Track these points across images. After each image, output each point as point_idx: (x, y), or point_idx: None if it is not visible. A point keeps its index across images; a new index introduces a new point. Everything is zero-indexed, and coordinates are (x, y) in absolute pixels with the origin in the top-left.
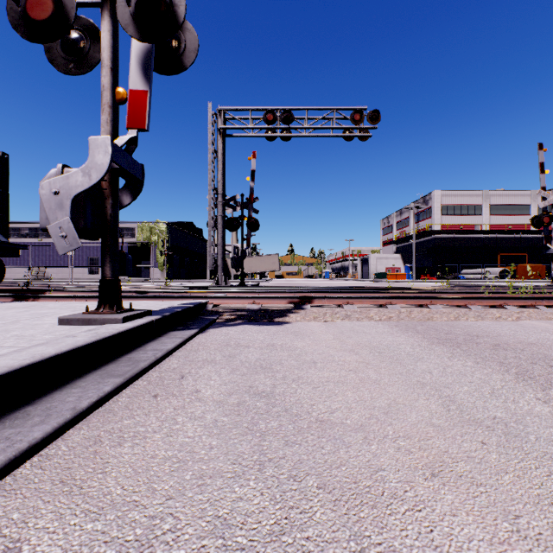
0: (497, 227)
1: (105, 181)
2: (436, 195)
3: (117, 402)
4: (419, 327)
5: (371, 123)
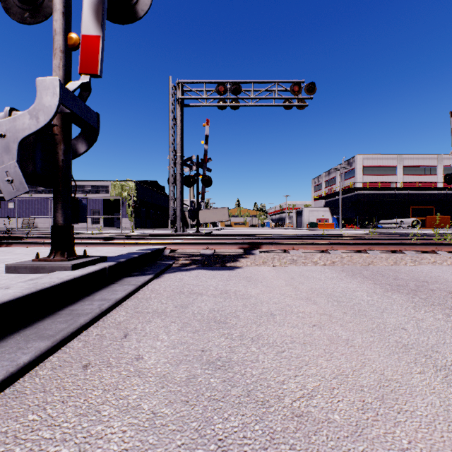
0: (409, 185)
1: (57, 126)
2: (359, 158)
3: (34, 377)
4: (365, 272)
5: (308, 94)
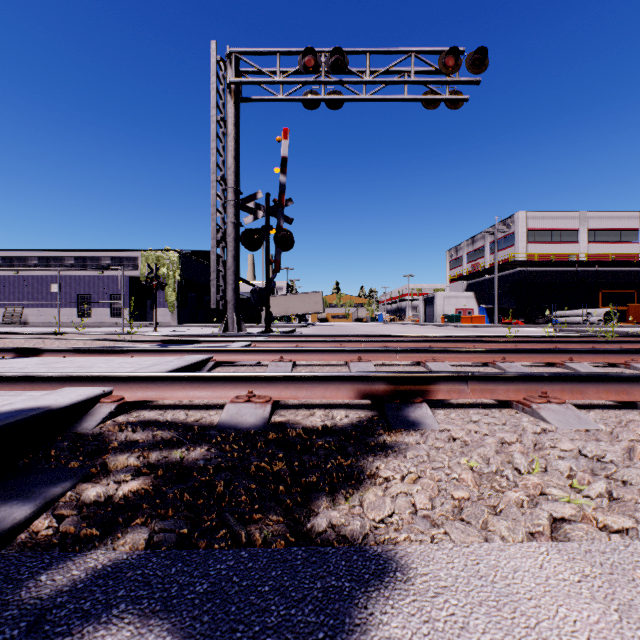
0: (597, 258)
1: None
2: (521, 218)
3: None
4: None
5: (472, 72)
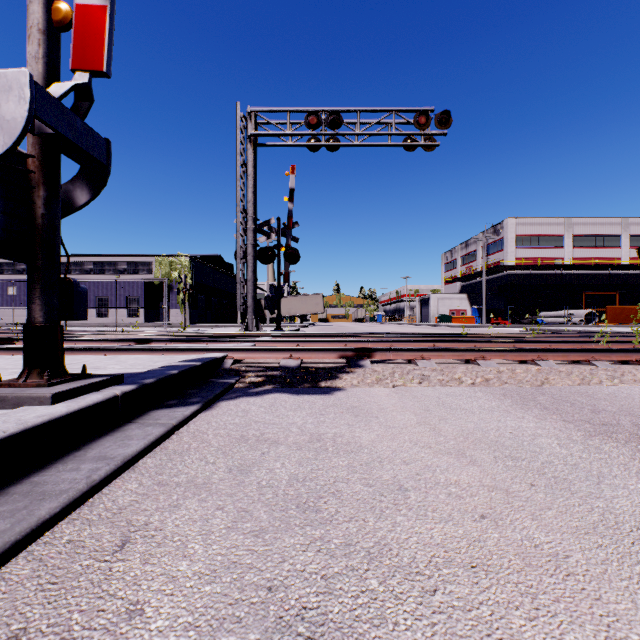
0: (581, 262)
1: (33, 157)
2: (510, 224)
3: None
4: (541, 399)
5: (439, 128)
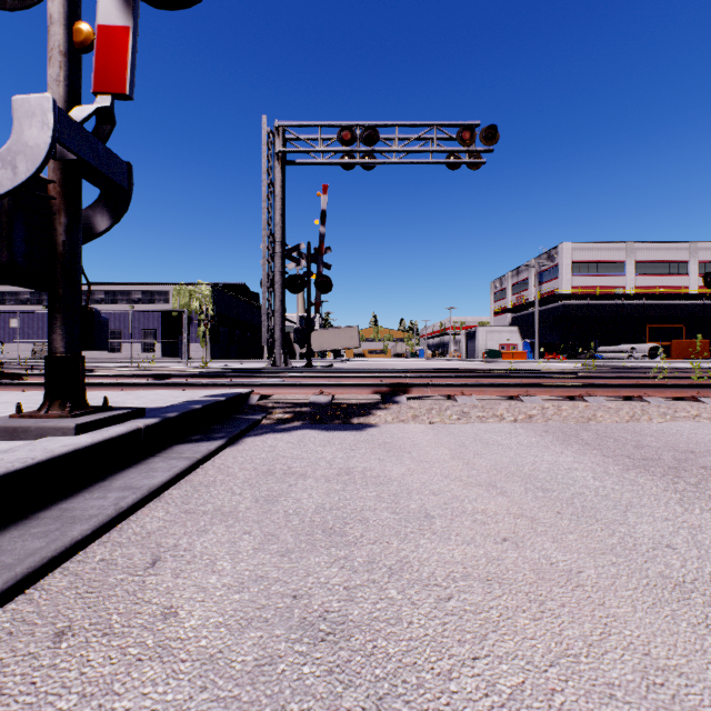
0: (644, 291)
1: (54, 183)
2: (565, 249)
3: None
4: (585, 435)
5: (485, 144)
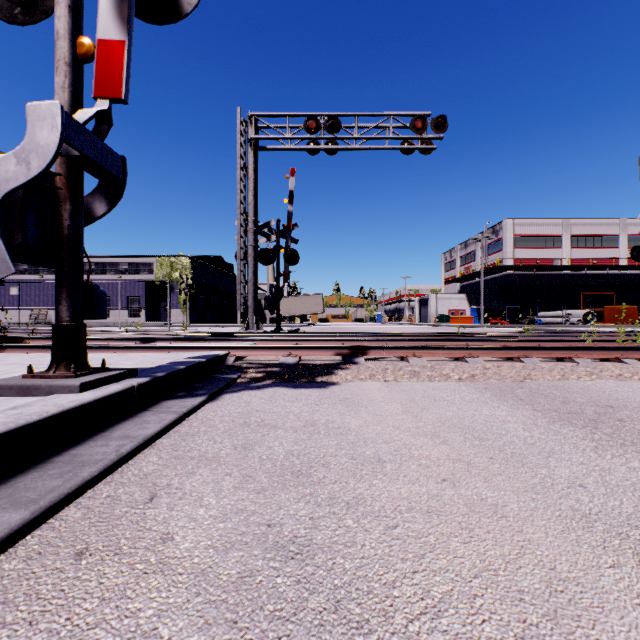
0: (579, 262)
1: (60, 175)
2: (508, 224)
3: None
4: (519, 392)
5: (435, 132)
